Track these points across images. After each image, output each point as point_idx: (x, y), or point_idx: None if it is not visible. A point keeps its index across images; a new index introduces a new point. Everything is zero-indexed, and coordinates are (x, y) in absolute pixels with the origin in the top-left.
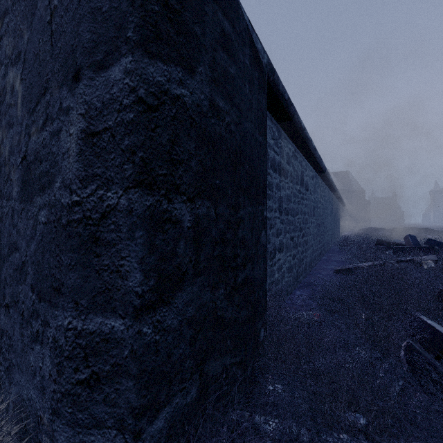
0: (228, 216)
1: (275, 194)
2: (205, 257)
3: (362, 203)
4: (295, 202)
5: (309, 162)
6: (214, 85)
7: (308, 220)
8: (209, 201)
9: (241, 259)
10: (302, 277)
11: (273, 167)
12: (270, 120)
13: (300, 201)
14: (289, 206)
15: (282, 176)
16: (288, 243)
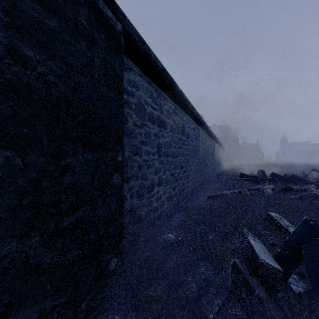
0: (44, 164)
1: (154, 141)
2: (3, 209)
3: (237, 147)
4: (176, 147)
5: (190, 117)
6: (16, 32)
7: (189, 160)
8: (10, 150)
9: (69, 204)
10: (183, 202)
11: (151, 120)
12: (148, 82)
13: (180, 146)
14: (169, 150)
15: (161, 127)
16: (169, 179)
